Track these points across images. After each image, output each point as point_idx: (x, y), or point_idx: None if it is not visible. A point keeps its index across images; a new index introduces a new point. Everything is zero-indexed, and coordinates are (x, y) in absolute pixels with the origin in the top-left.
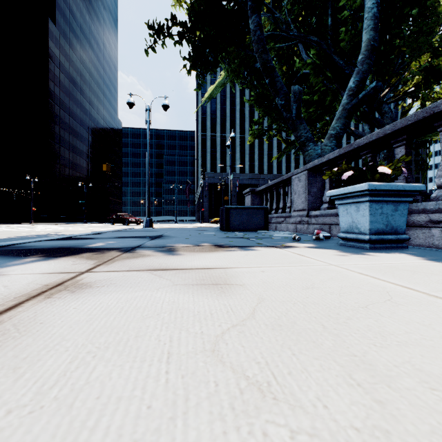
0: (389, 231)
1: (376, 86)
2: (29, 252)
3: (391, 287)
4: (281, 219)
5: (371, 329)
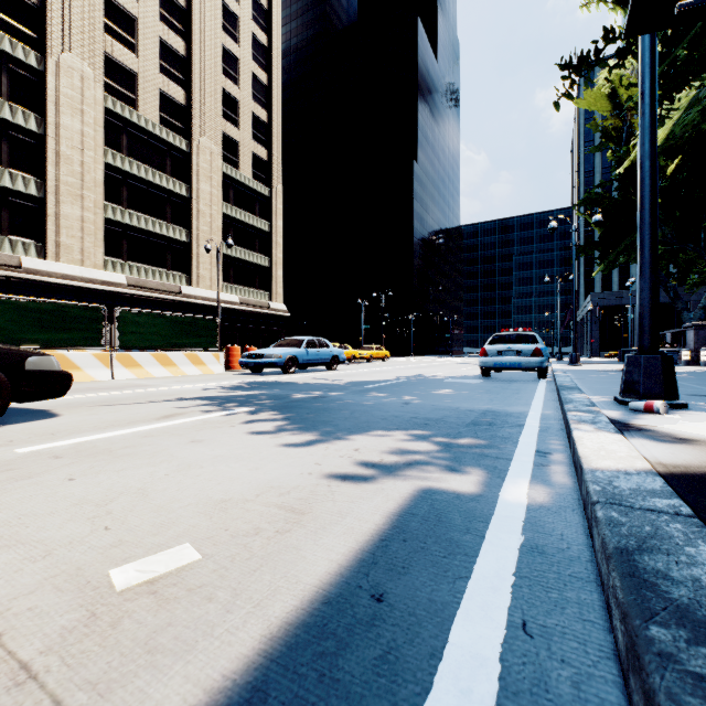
0: None
1: None
2: None
3: None
4: None
5: None
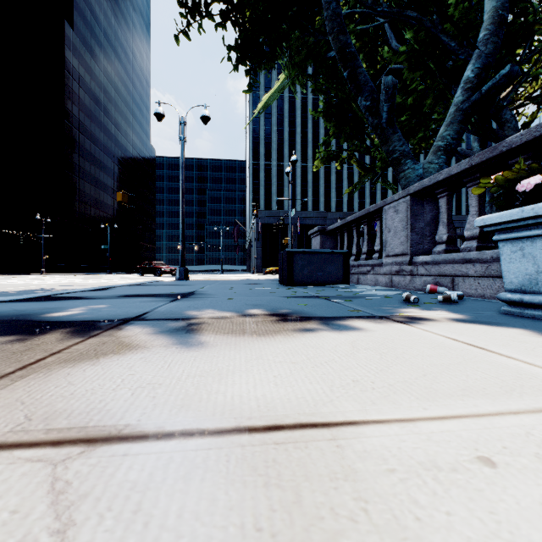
0: None
1: (510, 72)
2: None
3: None
4: (366, 268)
5: None
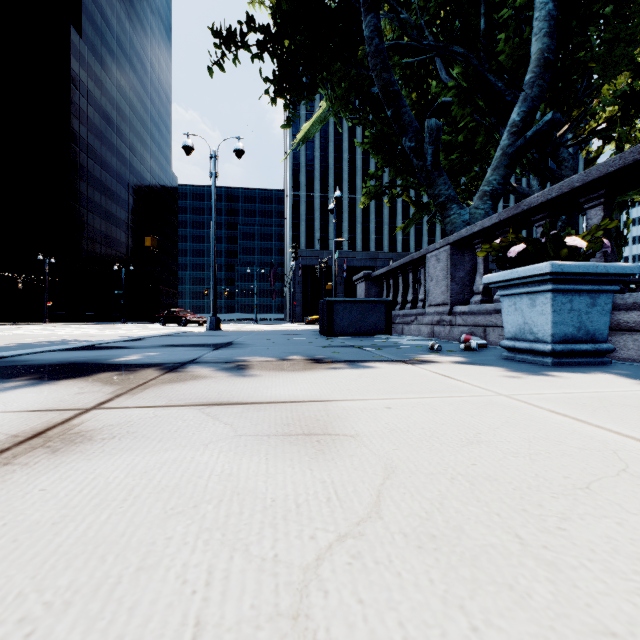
0: (583, 338)
1: (552, 119)
2: (18, 371)
3: (616, 441)
4: (410, 318)
5: (619, 549)
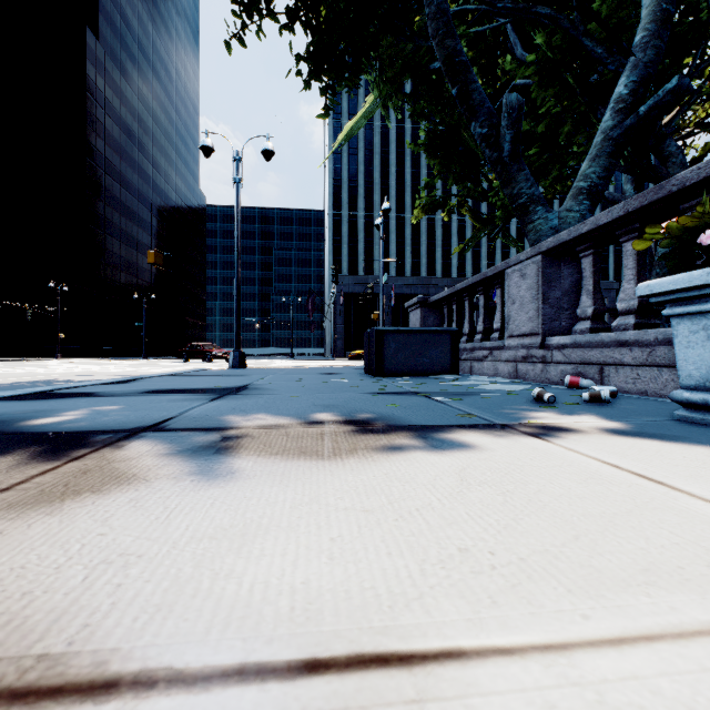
0: None
1: (677, 86)
2: None
3: None
4: (482, 352)
5: None
